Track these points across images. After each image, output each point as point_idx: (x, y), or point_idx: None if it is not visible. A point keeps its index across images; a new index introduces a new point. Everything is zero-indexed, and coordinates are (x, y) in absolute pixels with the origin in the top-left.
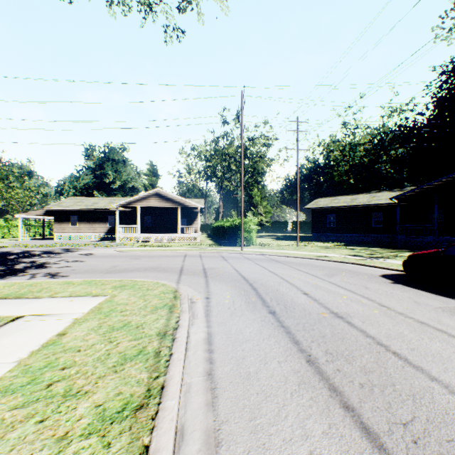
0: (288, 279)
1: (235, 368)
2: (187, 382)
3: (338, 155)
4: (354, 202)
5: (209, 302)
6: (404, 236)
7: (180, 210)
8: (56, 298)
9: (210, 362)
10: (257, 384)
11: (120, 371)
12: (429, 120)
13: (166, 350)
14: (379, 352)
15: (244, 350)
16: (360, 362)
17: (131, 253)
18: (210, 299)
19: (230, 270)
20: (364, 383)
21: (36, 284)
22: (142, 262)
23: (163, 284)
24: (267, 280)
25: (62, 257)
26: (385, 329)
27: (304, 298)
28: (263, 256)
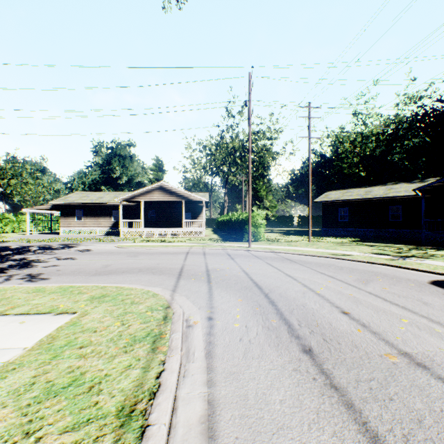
0: (312, 286)
1: None
2: None
3: (348, 146)
4: (369, 195)
5: (212, 326)
6: (431, 231)
7: (185, 204)
8: (7, 316)
9: None
10: None
11: None
12: None
13: None
14: None
15: None
16: None
17: (131, 249)
18: (214, 321)
19: (238, 272)
20: None
21: None
22: (138, 261)
23: (153, 294)
24: (286, 288)
25: (57, 253)
26: None
27: (346, 321)
28: (274, 253)
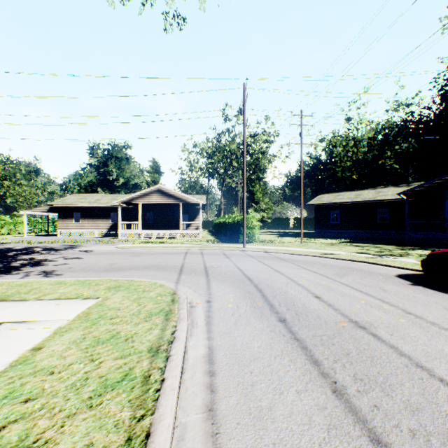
0: (295, 279)
1: (243, 401)
2: (181, 423)
3: (341, 150)
4: (359, 198)
5: (210, 307)
6: (413, 233)
7: (182, 207)
8: (43, 300)
9: (211, 390)
10: (272, 429)
11: (96, 406)
12: (435, 114)
13: (156, 373)
14: (423, 379)
15: (253, 373)
16: (401, 395)
17: (132, 250)
18: (212, 303)
19: (233, 269)
20: (415, 429)
21: (27, 283)
22: (141, 260)
23: (160, 285)
24: (273, 280)
25: (62, 253)
26: (420, 345)
27: (317, 302)
28: (266, 253)
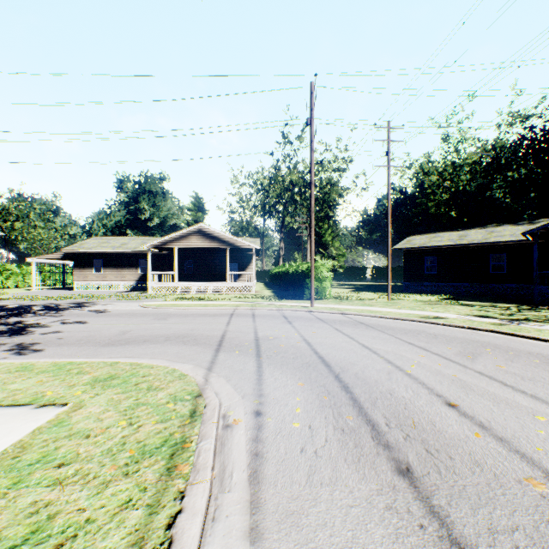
0: (399, 363)
1: None
2: None
3: (436, 179)
4: (464, 240)
5: (260, 427)
6: (546, 287)
7: (230, 253)
8: None
9: None
10: None
11: None
12: None
13: None
14: None
15: None
16: None
17: (159, 310)
18: (263, 418)
19: (298, 342)
20: None
21: None
22: (167, 325)
23: (180, 375)
24: (364, 366)
25: (64, 315)
26: None
27: (455, 418)
28: (343, 316)
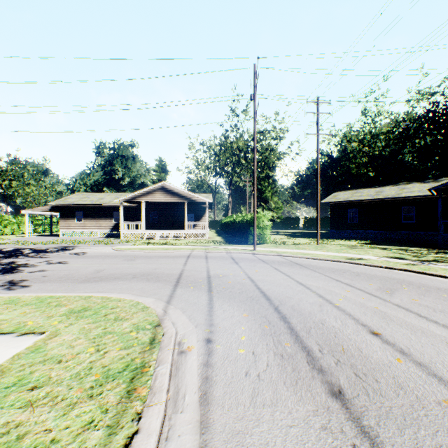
0: (329, 297)
1: None
2: None
3: (357, 145)
4: (380, 195)
5: (210, 353)
6: None
7: (188, 206)
8: None
9: None
10: None
11: None
12: None
13: None
14: None
15: None
16: None
17: (129, 252)
18: (213, 345)
19: (243, 279)
20: None
21: None
22: (134, 265)
23: (143, 307)
24: (299, 299)
25: (49, 256)
26: None
27: (379, 345)
28: (281, 257)
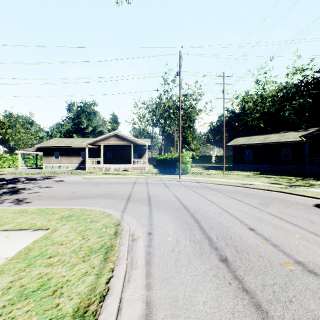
0: (226, 208)
1: None
2: None
3: (252, 105)
4: (267, 140)
5: (151, 240)
6: (312, 167)
7: (133, 147)
8: None
9: None
10: None
11: None
12: None
13: None
14: None
15: None
16: None
17: (93, 180)
18: (152, 236)
19: (171, 198)
20: None
21: None
22: (98, 189)
23: (108, 214)
24: (207, 210)
25: (39, 183)
26: None
27: (253, 235)
28: (198, 183)
